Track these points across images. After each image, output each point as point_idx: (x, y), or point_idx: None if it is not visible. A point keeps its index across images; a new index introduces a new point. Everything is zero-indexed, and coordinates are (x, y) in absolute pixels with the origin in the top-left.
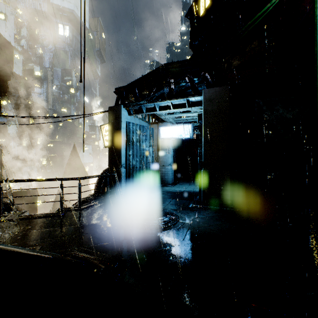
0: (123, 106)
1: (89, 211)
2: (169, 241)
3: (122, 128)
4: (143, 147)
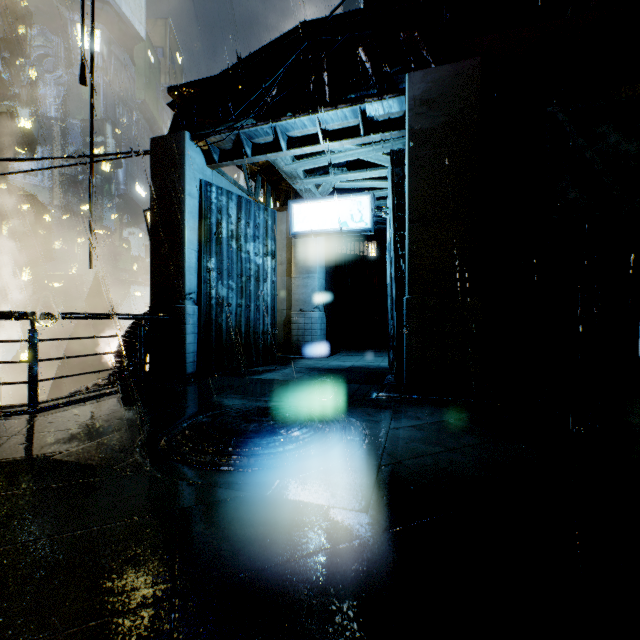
0: (191, 137)
1: (58, 417)
2: (308, 519)
3: (189, 196)
4: (249, 256)
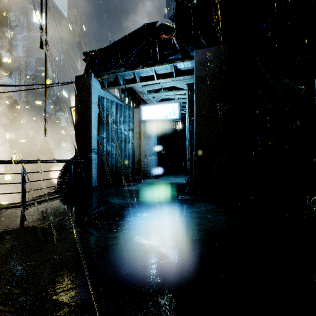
0: (94, 75)
1: (36, 208)
2: (151, 250)
3: (93, 104)
4: (121, 131)
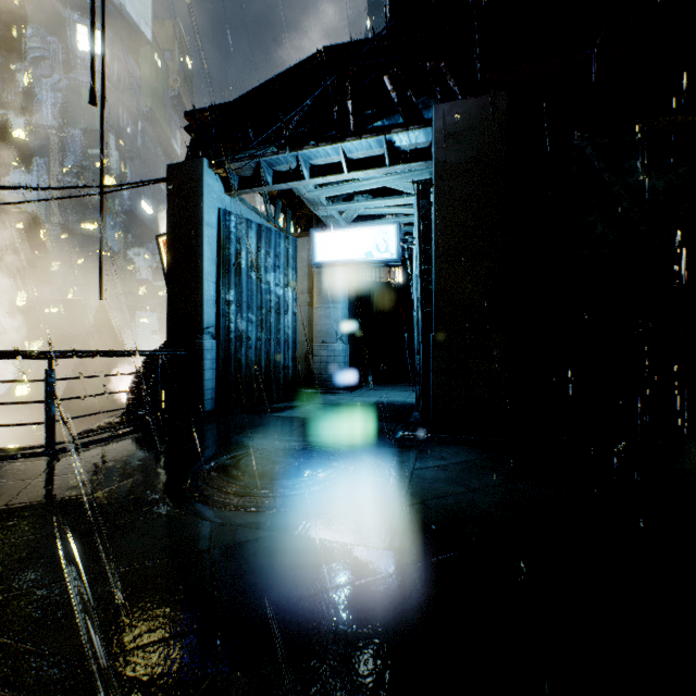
0: (209, 164)
1: (78, 459)
2: (335, 556)
3: (207, 226)
4: (269, 287)
